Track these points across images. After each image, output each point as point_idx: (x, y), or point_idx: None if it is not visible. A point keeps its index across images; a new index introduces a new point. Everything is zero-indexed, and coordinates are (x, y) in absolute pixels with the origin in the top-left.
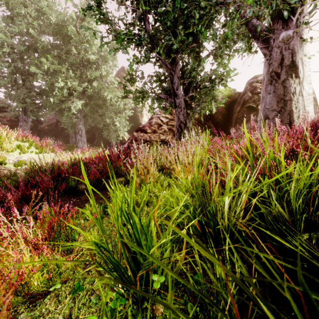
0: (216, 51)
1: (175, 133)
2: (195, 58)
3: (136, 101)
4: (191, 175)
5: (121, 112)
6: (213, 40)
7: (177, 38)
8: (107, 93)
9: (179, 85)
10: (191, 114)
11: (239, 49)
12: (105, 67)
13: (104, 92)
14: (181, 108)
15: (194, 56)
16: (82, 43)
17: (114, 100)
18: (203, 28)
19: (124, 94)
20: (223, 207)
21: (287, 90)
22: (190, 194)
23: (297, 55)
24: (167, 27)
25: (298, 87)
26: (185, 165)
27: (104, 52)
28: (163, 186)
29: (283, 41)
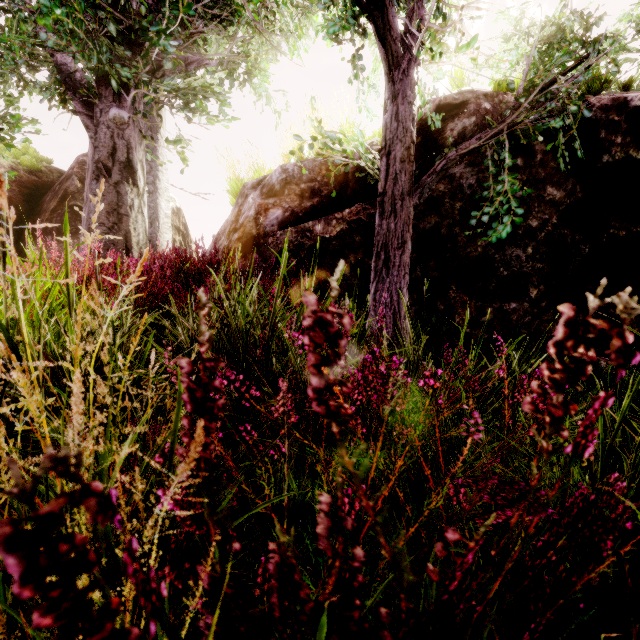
0: None
1: None
2: None
3: None
4: None
5: None
6: None
7: None
8: None
9: None
10: None
11: (44, 86)
12: None
13: None
14: None
15: None
16: None
17: None
18: None
19: None
20: None
21: (122, 200)
22: None
23: (136, 154)
24: None
25: (137, 200)
26: None
27: None
28: None
29: (115, 122)
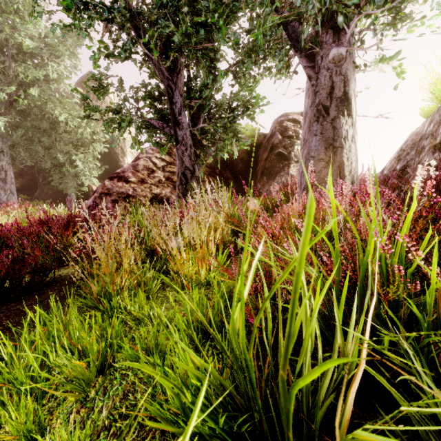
0: (238, 66)
1: (177, 186)
2: (208, 69)
3: (108, 127)
4: (206, 265)
5: (88, 146)
6: (234, 49)
7: (180, 27)
8: (59, 111)
9: (183, 108)
10: (202, 157)
11: (271, 67)
12: (56, 65)
13: (54, 108)
14: (186, 145)
15: (207, 66)
16: (7, 13)
17: (73, 124)
18: (222, 21)
19: (84, 112)
20: (276, 347)
21: (337, 133)
22: (207, 318)
23: (351, 85)
24: (162, 3)
25: (351, 130)
26: (194, 248)
27: (52, 38)
28: (151, 291)
29: (333, 62)
